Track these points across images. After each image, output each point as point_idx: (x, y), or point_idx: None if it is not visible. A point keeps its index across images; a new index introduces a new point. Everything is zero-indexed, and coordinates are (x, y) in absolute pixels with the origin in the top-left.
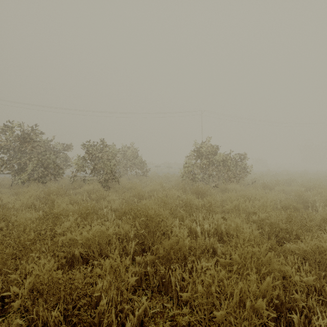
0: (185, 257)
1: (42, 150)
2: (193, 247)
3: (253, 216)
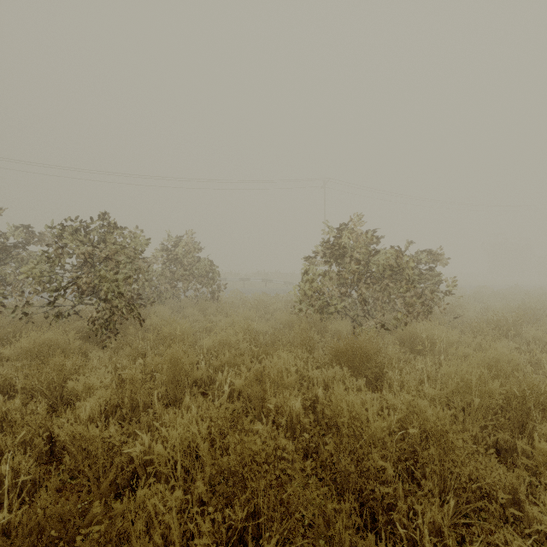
0: None
1: None
2: None
3: None
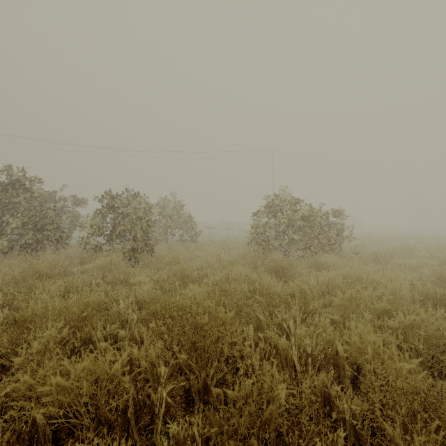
0: (279, 434)
1: (35, 204)
2: (293, 405)
3: (390, 322)
